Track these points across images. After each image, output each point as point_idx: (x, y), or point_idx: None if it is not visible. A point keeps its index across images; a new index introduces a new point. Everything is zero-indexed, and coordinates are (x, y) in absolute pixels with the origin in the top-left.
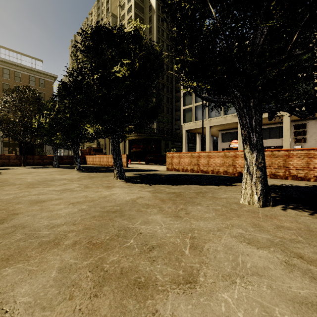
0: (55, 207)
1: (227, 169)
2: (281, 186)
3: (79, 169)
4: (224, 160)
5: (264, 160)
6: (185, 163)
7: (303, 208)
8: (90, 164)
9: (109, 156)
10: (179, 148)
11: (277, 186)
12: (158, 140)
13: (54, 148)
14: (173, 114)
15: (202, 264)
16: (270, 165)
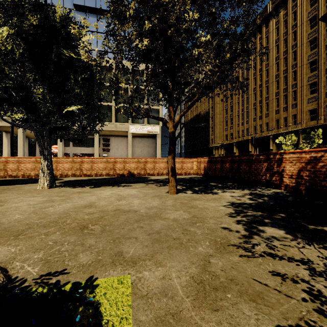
0: None
1: (39, 172)
2: (72, 180)
3: None
4: (36, 165)
5: (52, 164)
6: None
7: (70, 186)
8: None
9: None
10: None
11: (70, 180)
12: None
13: None
14: None
15: (6, 203)
16: (72, 168)
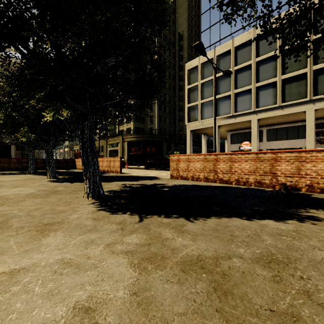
0: None
1: (262, 178)
2: None
3: (52, 177)
4: (257, 165)
5: None
6: (197, 169)
7: None
8: (80, 169)
9: (100, 159)
10: (182, 151)
11: None
12: (160, 142)
13: (28, 150)
14: (176, 114)
15: None
16: None
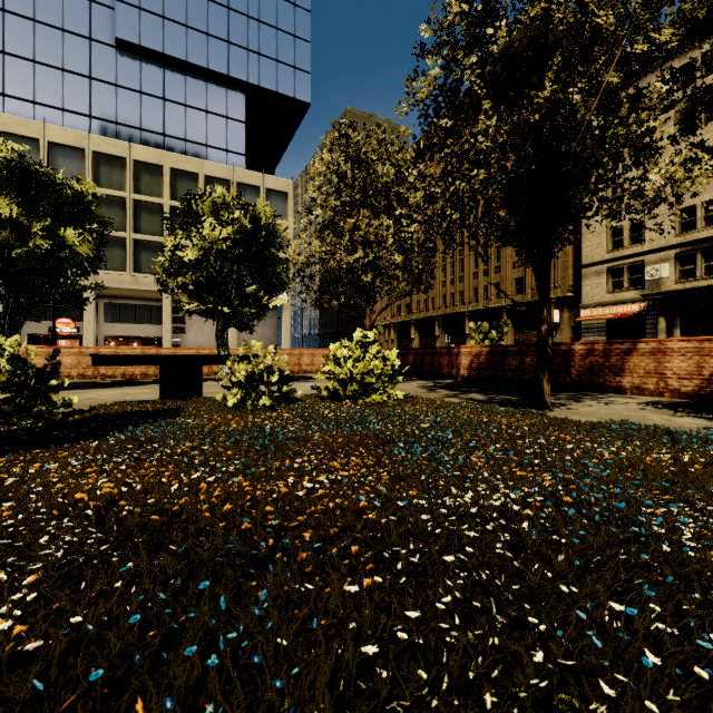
0: (126, 397)
1: (147, 370)
2: None
3: None
4: None
5: None
6: (67, 365)
7: None
8: None
9: None
10: None
11: None
12: None
13: None
14: None
15: None
16: None
